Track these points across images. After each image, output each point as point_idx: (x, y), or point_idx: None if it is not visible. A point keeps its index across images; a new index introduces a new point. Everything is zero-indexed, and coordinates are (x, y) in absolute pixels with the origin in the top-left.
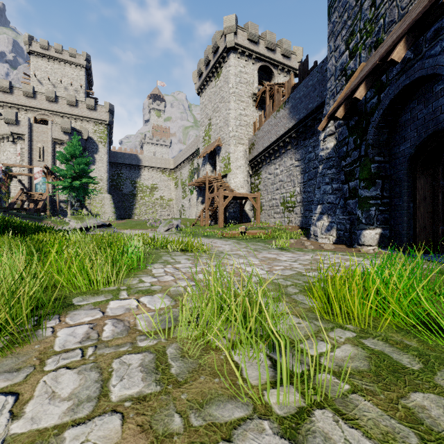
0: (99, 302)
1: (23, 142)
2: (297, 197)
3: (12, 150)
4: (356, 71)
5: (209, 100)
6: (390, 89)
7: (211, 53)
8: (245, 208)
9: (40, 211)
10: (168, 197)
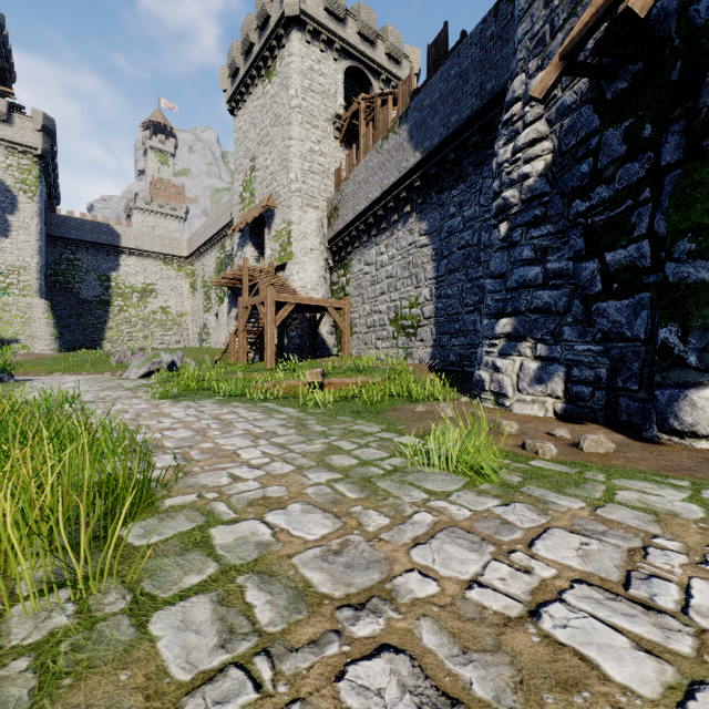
0: None
1: None
2: (425, 307)
3: None
4: None
5: (252, 122)
6: None
7: (256, 29)
8: (320, 329)
9: None
10: (178, 309)
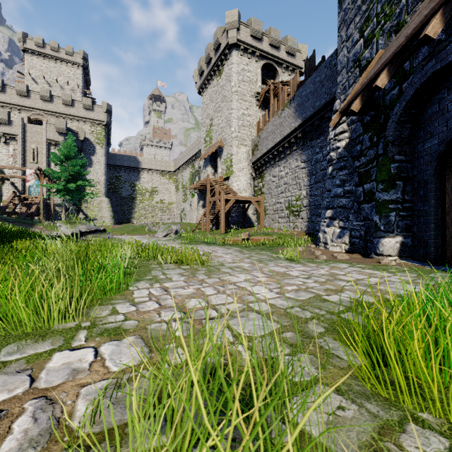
0: (37, 356)
1: (16, 143)
2: (304, 201)
3: (4, 151)
4: (373, 60)
5: (211, 99)
6: (415, 77)
7: (213, 50)
8: (248, 212)
9: (33, 215)
10: (169, 200)
